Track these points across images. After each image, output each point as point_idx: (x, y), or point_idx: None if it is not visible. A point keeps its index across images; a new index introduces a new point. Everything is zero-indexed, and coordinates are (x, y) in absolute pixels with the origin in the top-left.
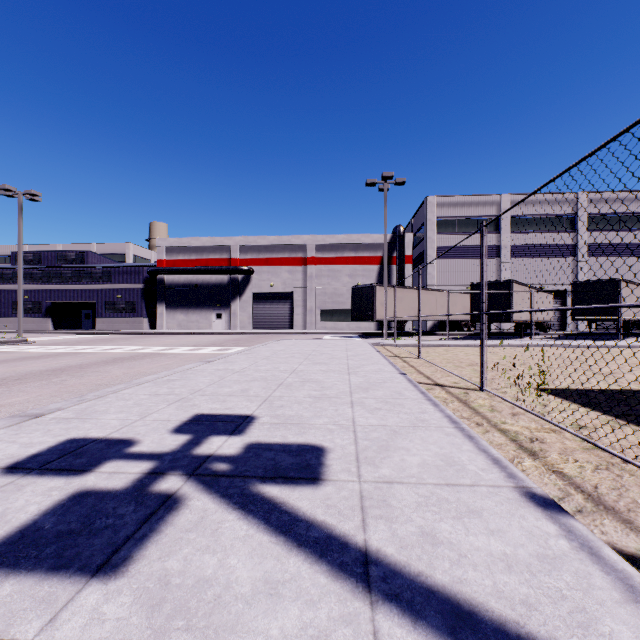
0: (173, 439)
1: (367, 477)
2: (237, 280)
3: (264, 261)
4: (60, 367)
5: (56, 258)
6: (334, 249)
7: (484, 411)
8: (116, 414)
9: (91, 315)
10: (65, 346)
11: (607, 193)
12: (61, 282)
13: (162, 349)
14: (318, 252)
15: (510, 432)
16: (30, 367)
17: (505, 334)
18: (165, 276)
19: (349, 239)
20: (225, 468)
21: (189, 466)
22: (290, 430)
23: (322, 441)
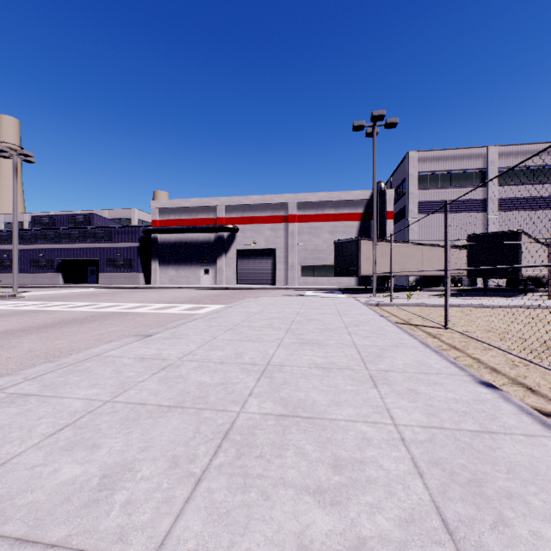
0: None
1: None
2: (223, 238)
3: (248, 220)
4: None
5: (67, 221)
6: (315, 207)
7: None
8: None
9: (96, 271)
10: (42, 302)
11: None
12: (70, 242)
13: (131, 307)
14: (299, 210)
15: None
16: None
17: (498, 290)
18: (158, 235)
19: (329, 196)
20: None
21: None
22: None
23: None
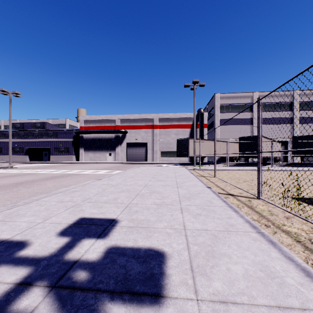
0: (55, 242)
1: (203, 293)
2: (119, 136)
3: (132, 127)
4: (21, 181)
5: (31, 126)
6: (167, 120)
7: (266, 215)
8: (29, 217)
9: (48, 154)
10: (31, 169)
11: (309, 91)
12: (33, 138)
13: (79, 171)
14: (159, 122)
15: (292, 233)
16: (6, 181)
17: (256, 163)
18: (83, 134)
19: (175, 115)
20: (84, 278)
21: (55, 274)
22: (140, 233)
23: (163, 245)
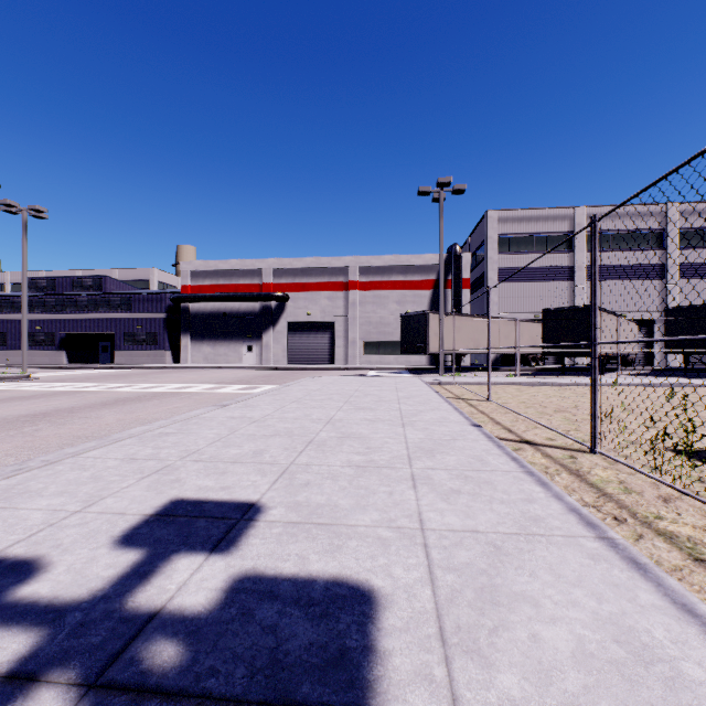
0: (108, 562)
1: None
2: (270, 308)
3: (300, 286)
4: (45, 411)
5: (71, 284)
6: (380, 272)
7: (615, 492)
8: (51, 498)
9: (109, 348)
10: (69, 383)
11: (702, 204)
12: (76, 311)
13: (178, 387)
14: (362, 276)
15: (681, 539)
16: (10, 411)
17: (581, 369)
18: (190, 304)
19: (397, 260)
20: (170, 660)
21: (100, 651)
22: (315, 541)
23: (370, 572)
